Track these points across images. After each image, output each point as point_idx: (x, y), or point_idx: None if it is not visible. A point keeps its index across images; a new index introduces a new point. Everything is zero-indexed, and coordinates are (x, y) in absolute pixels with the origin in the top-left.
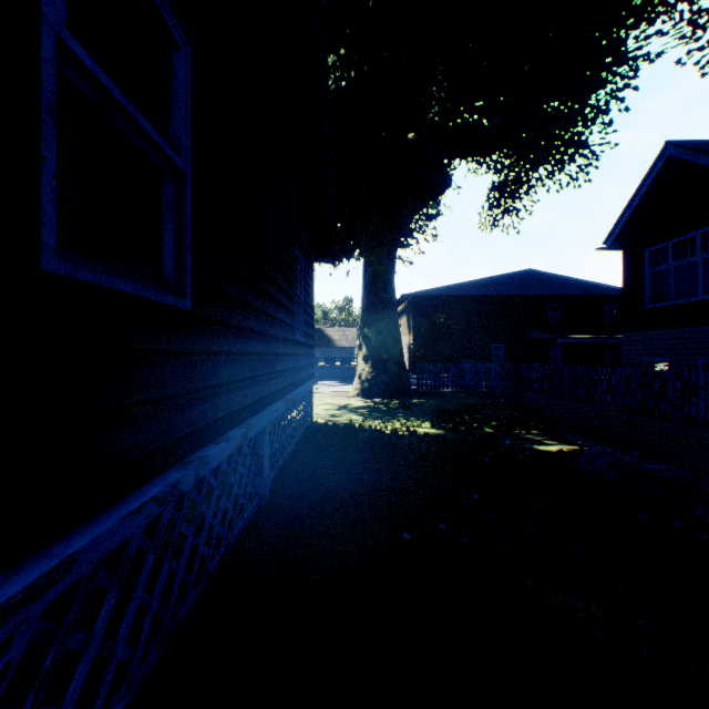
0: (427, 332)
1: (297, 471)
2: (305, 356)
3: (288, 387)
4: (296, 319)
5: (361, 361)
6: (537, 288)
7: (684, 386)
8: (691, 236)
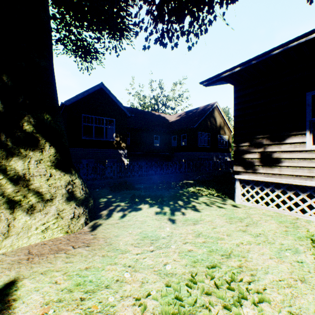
0: None
1: None
2: None
3: None
4: None
5: (57, 171)
6: None
7: (139, 166)
8: (102, 118)
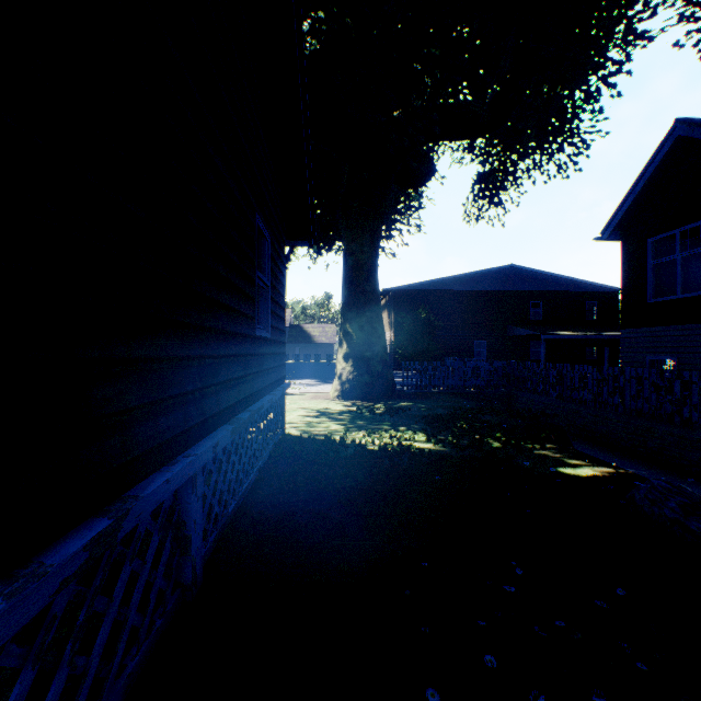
0: (409, 328)
1: (254, 521)
2: (272, 356)
3: (243, 400)
4: (260, 309)
5: (342, 359)
6: (520, 284)
7: None
8: None
